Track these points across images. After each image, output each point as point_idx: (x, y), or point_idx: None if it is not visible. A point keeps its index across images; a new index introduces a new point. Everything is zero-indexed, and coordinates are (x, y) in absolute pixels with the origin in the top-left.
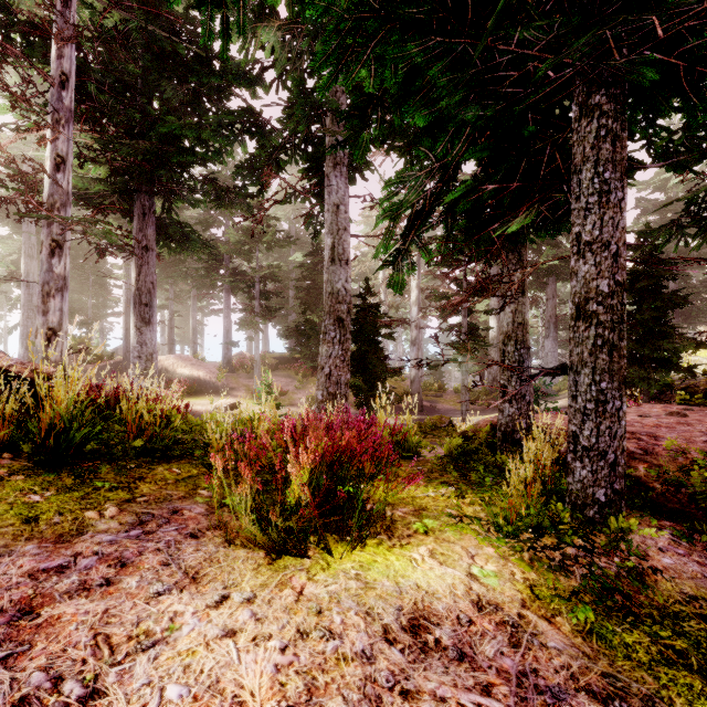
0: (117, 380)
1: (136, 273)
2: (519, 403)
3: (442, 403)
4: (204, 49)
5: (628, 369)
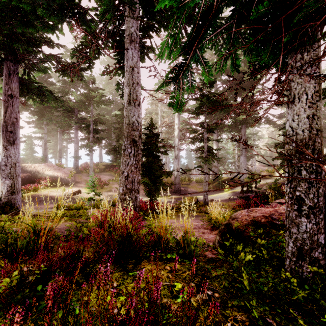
0: None
1: (3, 111)
2: (318, 218)
3: (190, 188)
4: None
5: None
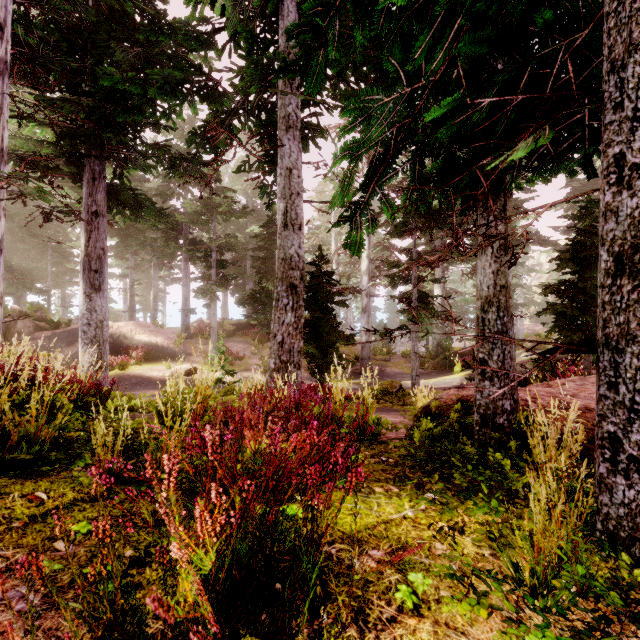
0: (74, 347)
1: (85, 238)
2: (502, 381)
3: (390, 367)
4: (156, 13)
5: (571, 336)
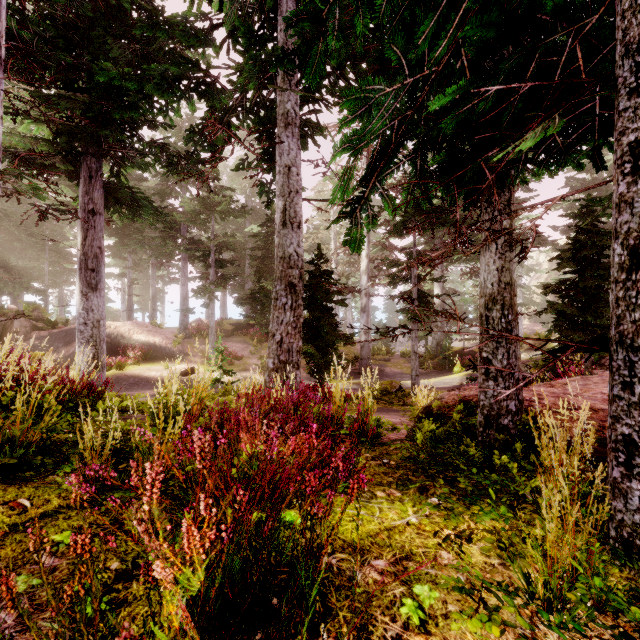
0: (71, 346)
1: (82, 237)
2: (507, 381)
3: (390, 367)
4: (154, 10)
5: (572, 335)
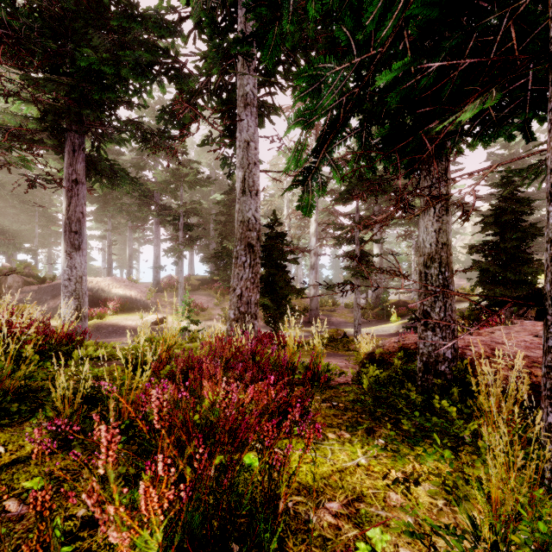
0: (58, 299)
1: (66, 203)
2: (444, 331)
3: (335, 317)
4: (130, 4)
5: (494, 289)
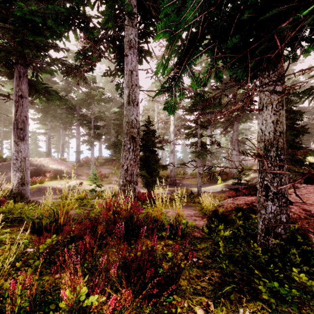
0: None
1: (14, 110)
2: (280, 201)
3: (185, 181)
4: None
5: None
